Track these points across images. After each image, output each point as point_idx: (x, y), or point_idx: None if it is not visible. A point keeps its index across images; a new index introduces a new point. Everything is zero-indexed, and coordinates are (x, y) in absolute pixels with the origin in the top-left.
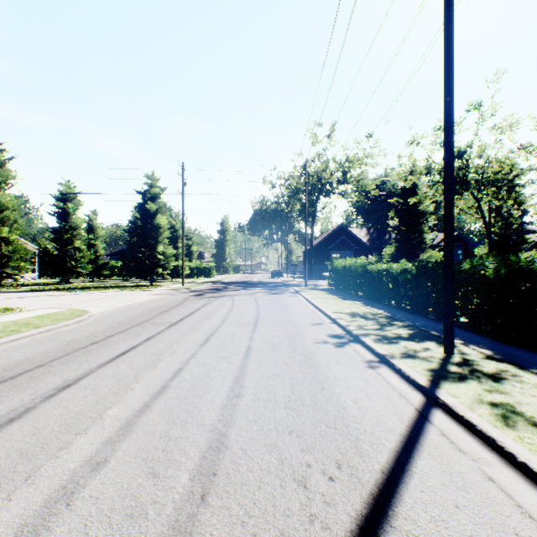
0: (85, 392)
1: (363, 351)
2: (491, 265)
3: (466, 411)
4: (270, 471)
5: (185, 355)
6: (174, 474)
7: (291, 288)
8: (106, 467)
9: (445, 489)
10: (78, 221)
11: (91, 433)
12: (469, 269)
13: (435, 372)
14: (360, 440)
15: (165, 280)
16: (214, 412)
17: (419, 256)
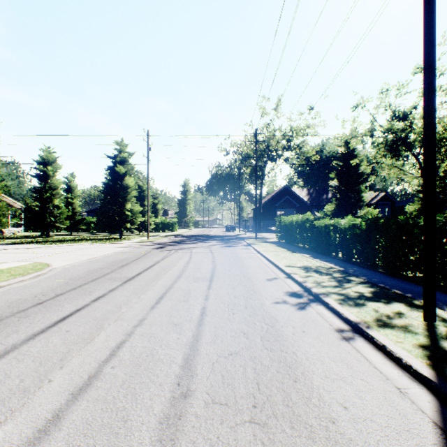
0: None
1: (329, 314)
2: None
3: None
4: None
5: (131, 321)
6: None
7: (243, 241)
8: None
9: None
10: (57, 182)
11: None
12: None
13: (431, 353)
14: None
15: (134, 234)
16: (148, 433)
17: (357, 212)
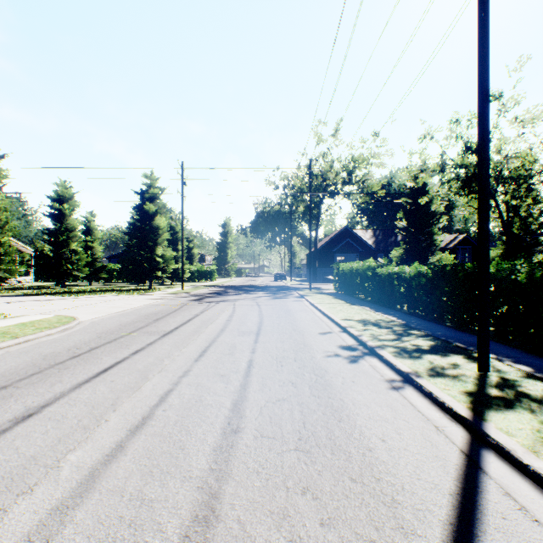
0: (47, 425)
1: (382, 366)
2: (523, 268)
3: (532, 458)
4: None
5: (176, 372)
6: None
7: (295, 292)
8: None
9: None
10: (74, 223)
11: (39, 492)
12: (495, 273)
13: (475, 398)
14: (399, 505)
15: (165, 284)
16: (205, 457)
17: (429, 258)
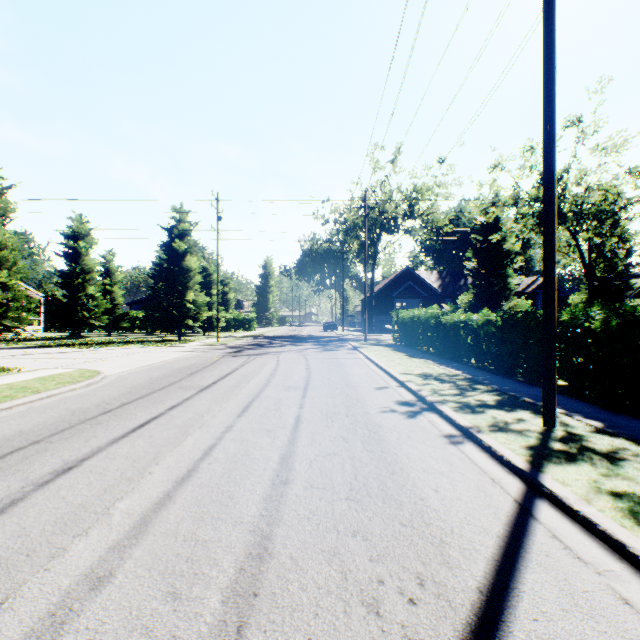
0: (89, 477)
1: (441, 422)
2: (598, 315)
3: (582, 504)
4: (330, 590)
5: (218, 428)
6: (200, 595)
7: (348, 343)
8: (111, 585)
9: (568, 617)
10: (91, 263)
11: (94, 534)
12: (569, 321)
13: (535, 451)
14: (446, 545)
15: (196, 334)
16: (255, 505)
17: (503, 305)
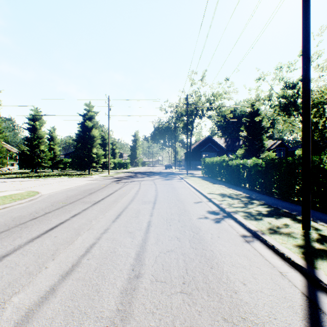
0: (3, 271)
1: (237, 226)
2: None
3: None
4: None
5: (99, 230)
6: None
7: (178, 176)
8: None
9: None
10: (42, 133)
11: None
12: None
13: (305, 250)
14: None
15: (98, 171)
16: (114, 299)
17: (260, 155)
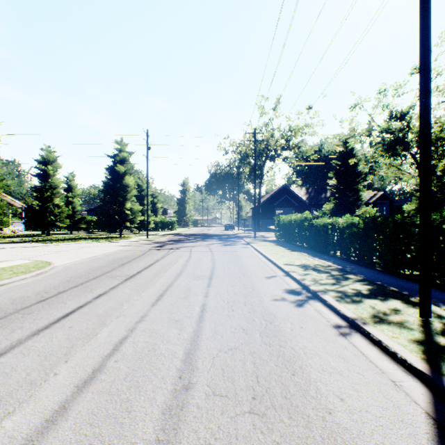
0: None
1: (326, 311)
2: None
3: None
4: None
5: (133, 317)
6: None
7: (242, 239)
8: None
9: None
10: (57, 182)
11: None
12: None
13: (426, 348)
14: None
15: (134, 232)
16: (152, 423)
17: (355, 211)
